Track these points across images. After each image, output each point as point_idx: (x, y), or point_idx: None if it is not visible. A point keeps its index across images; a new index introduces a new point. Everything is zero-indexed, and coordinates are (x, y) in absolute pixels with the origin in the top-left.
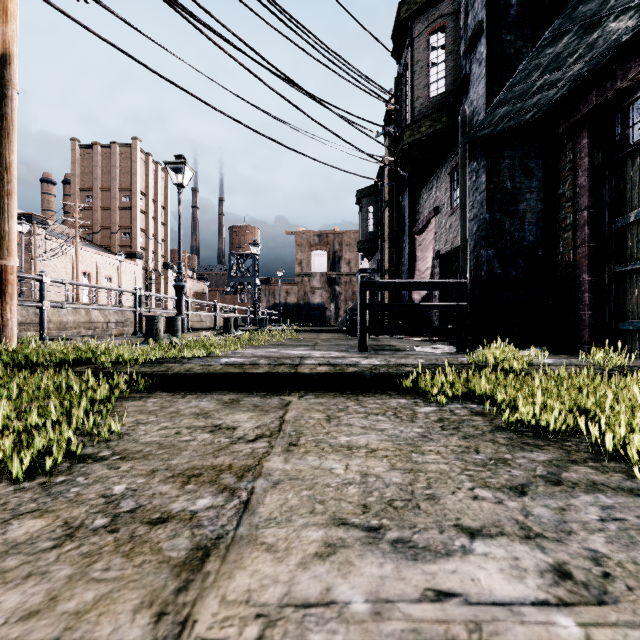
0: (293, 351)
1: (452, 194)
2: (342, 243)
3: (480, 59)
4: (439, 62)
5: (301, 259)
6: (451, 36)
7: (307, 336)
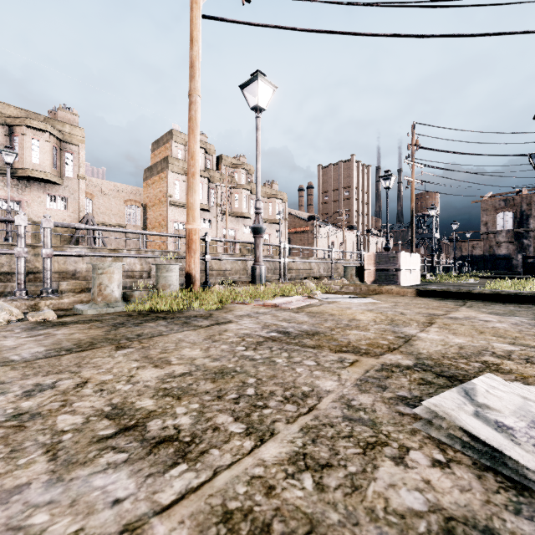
0: None
1: None
2: (530, 203)
3: None
4: None
5: (486, 221)
6: None
7: None
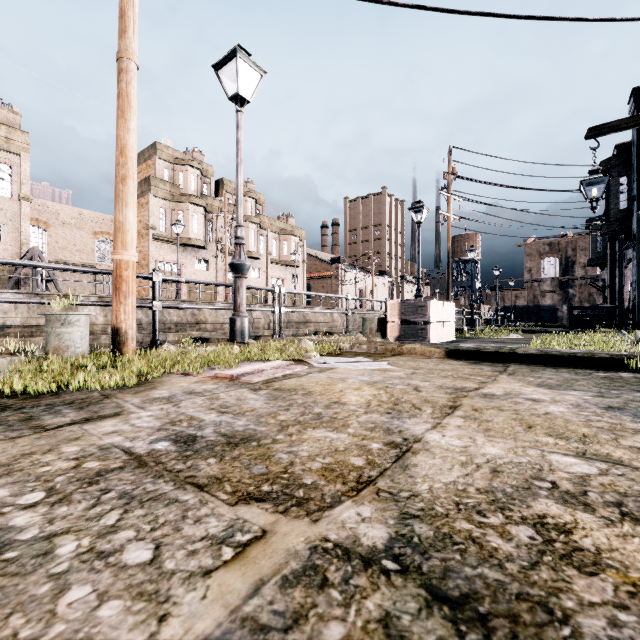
0: None
1: None
2: (576, 248)
3: (635, 210)
4: (624, 192)
5: (530, 267)
6: (631, 180)
7: None
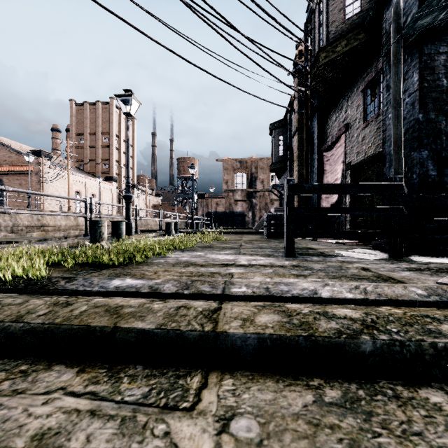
0: (218, 255)
1: (365, 109)
2: (257, 167)
3: None
4: None
5: (227, 179)
6: None
7: (232, 237)
